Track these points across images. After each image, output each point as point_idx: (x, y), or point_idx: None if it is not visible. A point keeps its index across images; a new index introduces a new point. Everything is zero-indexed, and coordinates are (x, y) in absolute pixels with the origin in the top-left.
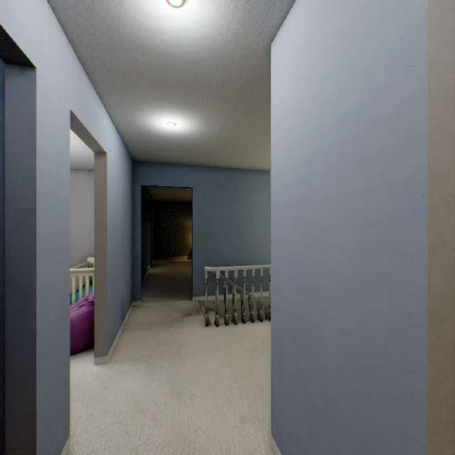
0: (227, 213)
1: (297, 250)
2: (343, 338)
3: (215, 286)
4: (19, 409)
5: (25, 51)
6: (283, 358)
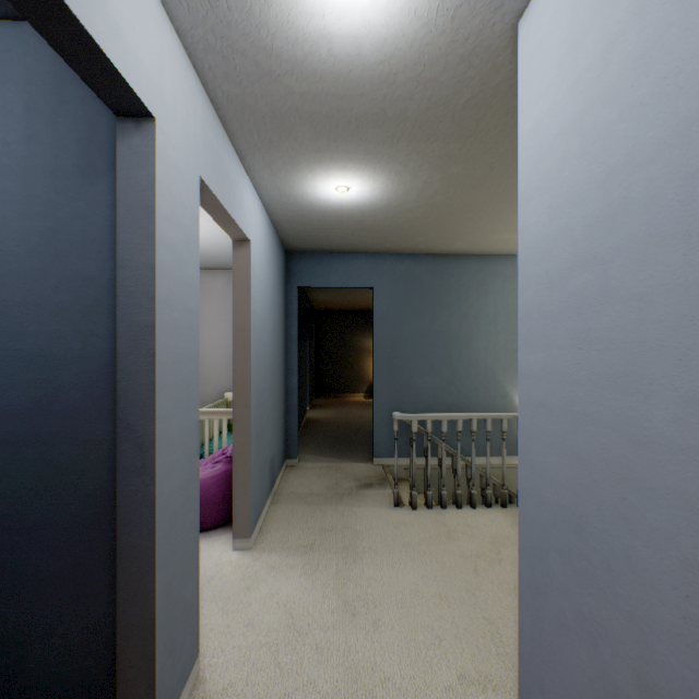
0: (428, 327)
1: (575, 393)
2: (695, 578)
3: (410, 444)
4: (133, 611)
5: (140, 94)
6: (543, 588)
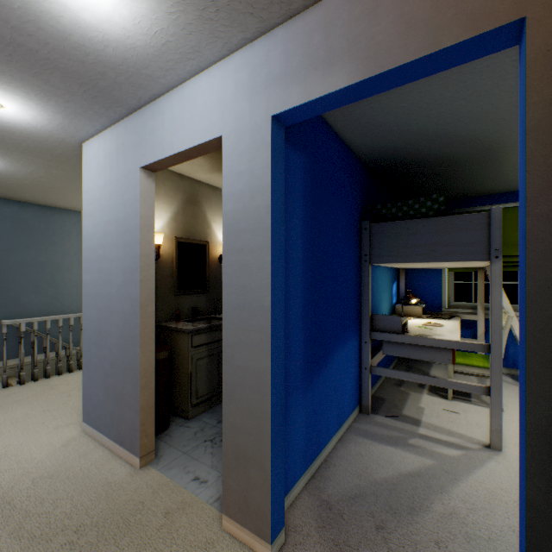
0: (35, 258)
1: (99, 288)
2: (119, 328)
3: (20, 341)
4: None
5: None
6: (91, 361)
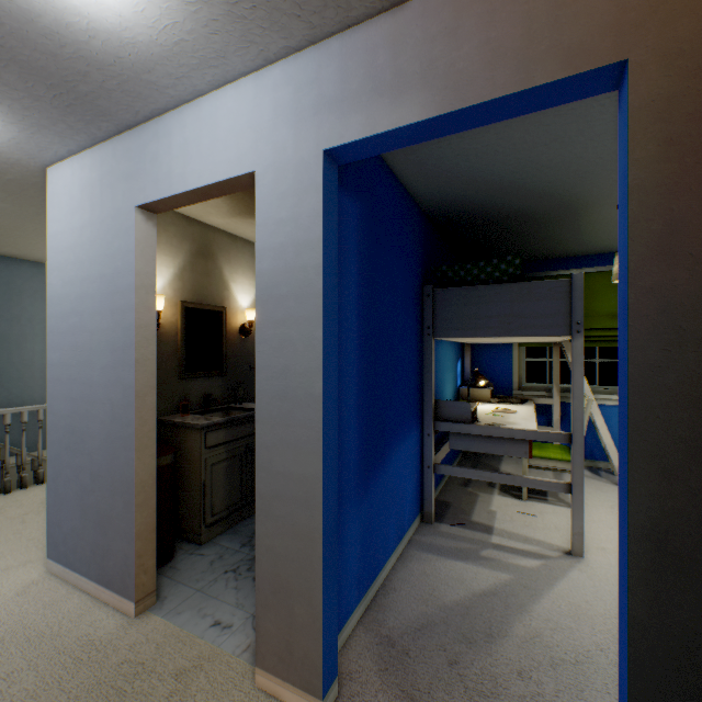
0: None
1: (73, 371)
2: (104, 425)
3: None
4: None
5: None
6: (60, 472)
